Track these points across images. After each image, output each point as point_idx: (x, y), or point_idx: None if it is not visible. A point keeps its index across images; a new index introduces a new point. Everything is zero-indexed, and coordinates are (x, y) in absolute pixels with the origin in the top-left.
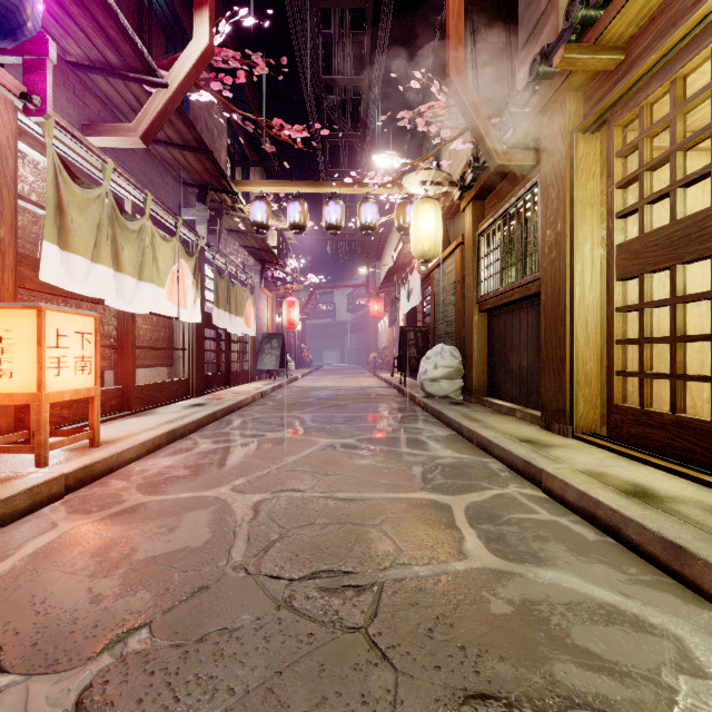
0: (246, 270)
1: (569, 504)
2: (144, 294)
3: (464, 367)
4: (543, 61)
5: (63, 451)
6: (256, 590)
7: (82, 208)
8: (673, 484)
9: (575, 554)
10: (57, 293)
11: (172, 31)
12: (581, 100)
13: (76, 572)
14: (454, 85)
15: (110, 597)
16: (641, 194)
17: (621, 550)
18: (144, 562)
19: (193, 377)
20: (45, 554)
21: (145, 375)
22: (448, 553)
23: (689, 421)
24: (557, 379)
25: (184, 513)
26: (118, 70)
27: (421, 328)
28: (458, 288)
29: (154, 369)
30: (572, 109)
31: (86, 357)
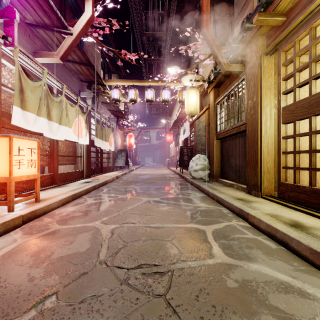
0: (110, 121)
1: (261, 230)
2: (62, 131)
3: (209, 165)
4: (247, 21)
5: (22, 204)
6: (110, 274)
7: (32, 90)
8: (312, 220)
9: (266, 255)
10: (20, 130)
11: (76, 11)
12: (265, 40)
13: (23, 265)
14: (205, 34)
15: (38, 278)
16: (294, 83)
17: (288, 253)
18: (56, 259)
19: (85, 169)
20: (8, 255)
21: (63, 168)
22: (205, 255)
23: (318, 190)
24: (254, 170)
25: (77, 234)
26: (49, 27)
27: (189, 147)
28: (207, 128)
29: (67, 166)
30: (261, 44)
31: (33, 160)
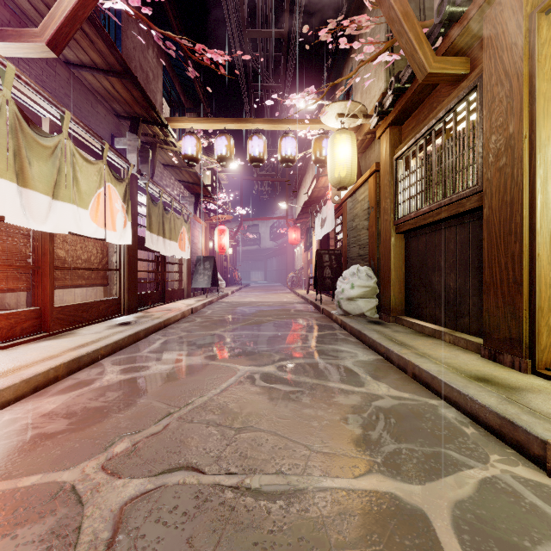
0: (182, 202)
1: None
2: (60, 213)
3: (378, 287)
4: None
5: None
6: None
7: None
8: None
9: None
10: None
11: None
12: None
13: None
14: None
15: None
16: None
17: None
18: None
19: (124, 296)
20: None
21: (81, 294)
22: None
23: None
24: (509, 304)
25: None
26: None
27: (334, 251)
28: (372, 213)
29: (89, 289)
30: None
31: None
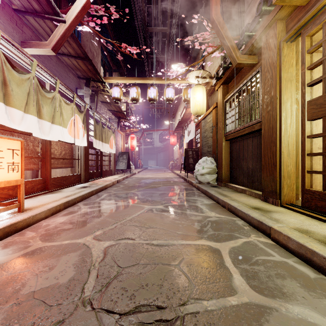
0: (111, 122)
1: (290, 250)
2: (55, 131)
3: (217, 168)
4: (265, 3)
5: (3, 214)
6: (95, 324)
7: (18, 84)
8: None
9: (307, 290)
10: (5, 129)
11: (72, 2)
12: (285, 25)
13: None
14: (214, 21)
15: None
16: (324, 71)
17: None
18: (25, 296)
19: (82, 173)
20: None
21: (59, 172)
22: (224, 289)
23: None
24: (271, 175)
25: (62, 255)
26: (40, 13)
27: (195, 149)
28: (214, 129)
29: (63, 169)
30: (280, 29)
31: (15, 163)
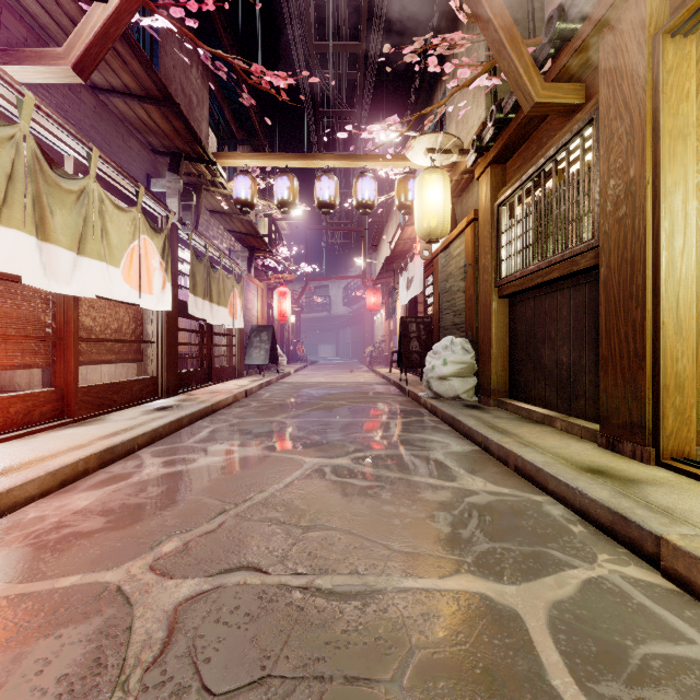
0: (233, 257)
1: None
2: (87, 272)
3: (477, 363)
4: None
5: None
6: None
7: None
8: None
9: None
10: None
11: None
12: None
13: None
14: None
15: None
16: None
17: None
18: None
19: (162, 375)
20: None
21: (108, 372)
22: None
23: None
24: (630, 382)
25: (37, 637)
26: None
27: (423, 319)
28: (470, 272)
29: (119, 365)
30: (654, 4)
31: None
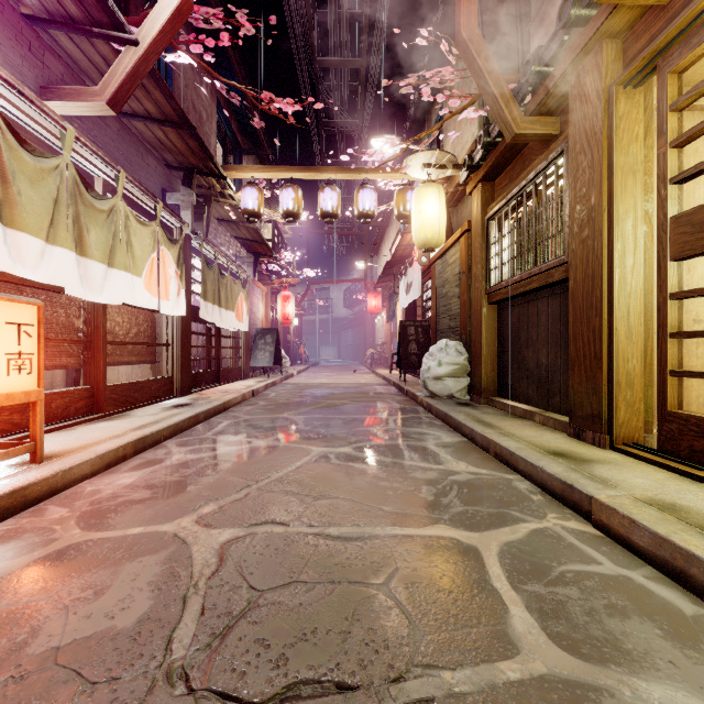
0: (238, 263)
1: (637, 549)
2: (115, 282)
3: (470, 364)
4: (576, 1)
5: None
6: None
7: (34, 179)
8: None
9: (678, 645)
10: (5, 278)
11: (155, 1)
12: (620, 49)
13: None
14: (465, 43)
15: None
16: None
17: None
18: (37, 660)
19: (177, 375)
20: None
21: (126, 373)
22: (491, 642)
23: None
24: (591, 380)
25: (124, 562)
26: (81, 25)
27: (421, 323)
28: (463, 279)
29: (135, 367)
30: (610, 59)
31: (24, 354)
